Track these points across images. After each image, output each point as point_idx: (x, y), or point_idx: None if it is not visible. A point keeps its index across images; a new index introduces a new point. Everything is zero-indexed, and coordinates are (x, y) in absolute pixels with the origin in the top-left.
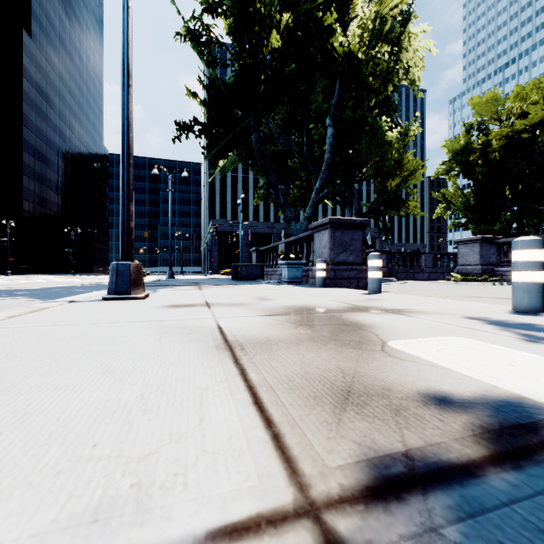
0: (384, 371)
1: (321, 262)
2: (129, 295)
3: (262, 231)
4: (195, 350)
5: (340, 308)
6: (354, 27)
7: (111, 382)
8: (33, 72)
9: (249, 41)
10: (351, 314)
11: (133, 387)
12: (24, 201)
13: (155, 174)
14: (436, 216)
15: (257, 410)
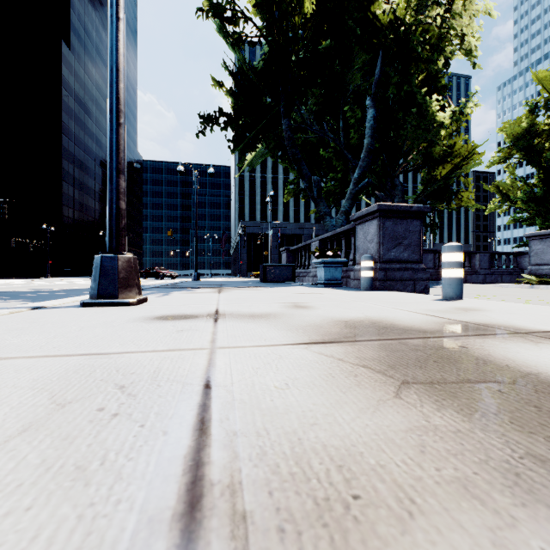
0: None
1: (368, 259)
2: (116, 299)
3: (292, 232)
4: None
5: (439, 328)
6: None
7: None
8: (72, 83)
9: (279, 12)
10: (482, 344)
11: None
12: (63, 207)
13: (181, 171)
14: (489, 211)
15: None
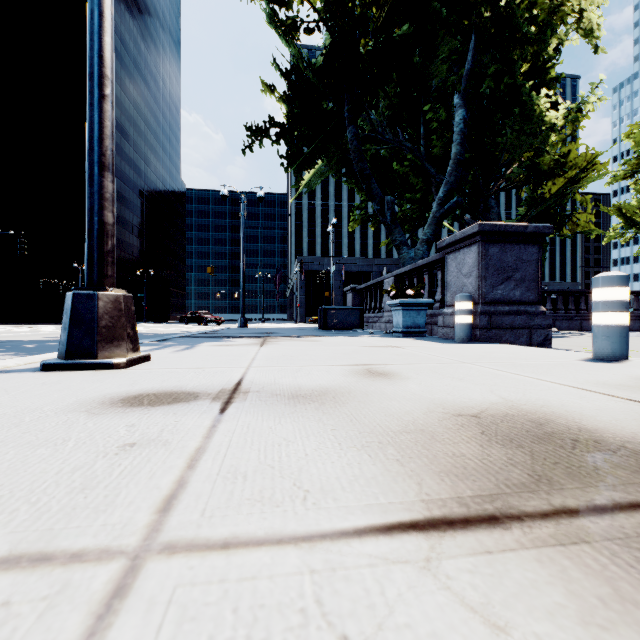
0: None
1: (465, 299)
2: (94, 359)
3: (358, 269)
4: None
5: None
6: None
7: None
8: None
9: None
10: None
11: None
12: None
13: (224, 195)
14: (607, 240)
15: None
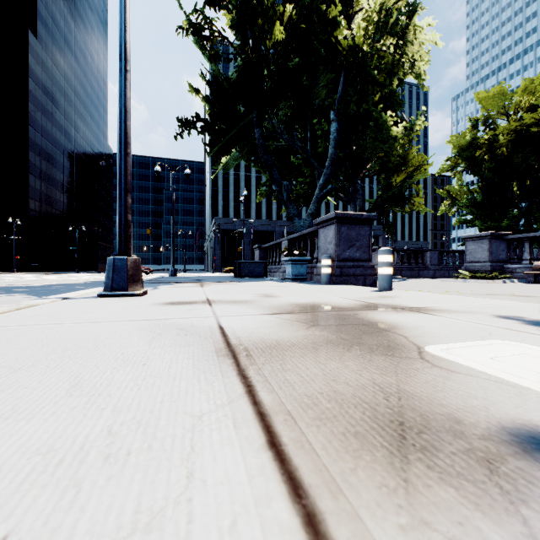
0: (437, 389)
1: (327, 258)
2: (126, 291)
3: (264, 229)
4: (191, 357)
5: (353, 306)
6: (359, 20)
7: (74, 404)
8: (39, 73)
9: (252, 34)
10: (368, 313)
11: (101, 413)
12: (30, 200)
13: (158, 171)
14: (440, 213)
15: (274, 458)
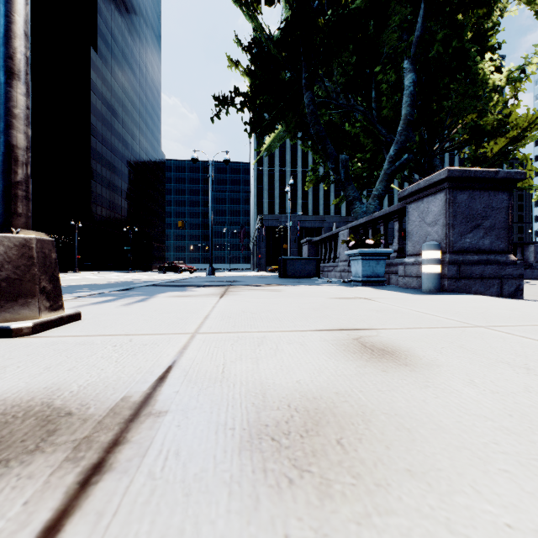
0: None
1: (433, 247)
2: None
3: (311, 225)
4: None
5: None
6: None
7: None
8: (99, 86)
9: None
10: None
11: None
12: (91, 204)
13: (195, 159)
14: (537, 197)
15: None
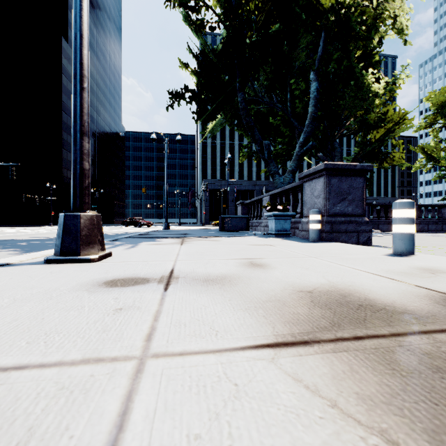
0: None
1: (316, 213)
2: (78, 256)
3: (246, 188)
4: None
5: (429, 308)
6: None
7: None
8: (70, 70)
9: None
10: None
11: None
12: (63, 169)
13: (154, 138)
14: (415, 169)
15: None
